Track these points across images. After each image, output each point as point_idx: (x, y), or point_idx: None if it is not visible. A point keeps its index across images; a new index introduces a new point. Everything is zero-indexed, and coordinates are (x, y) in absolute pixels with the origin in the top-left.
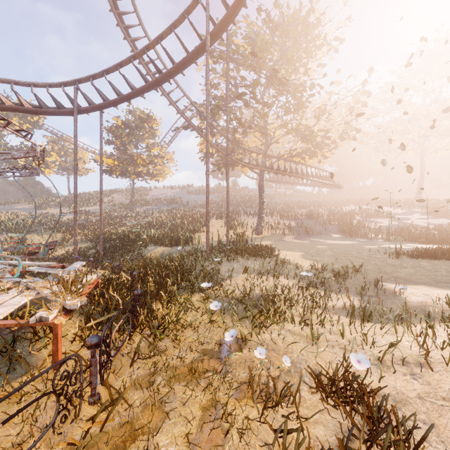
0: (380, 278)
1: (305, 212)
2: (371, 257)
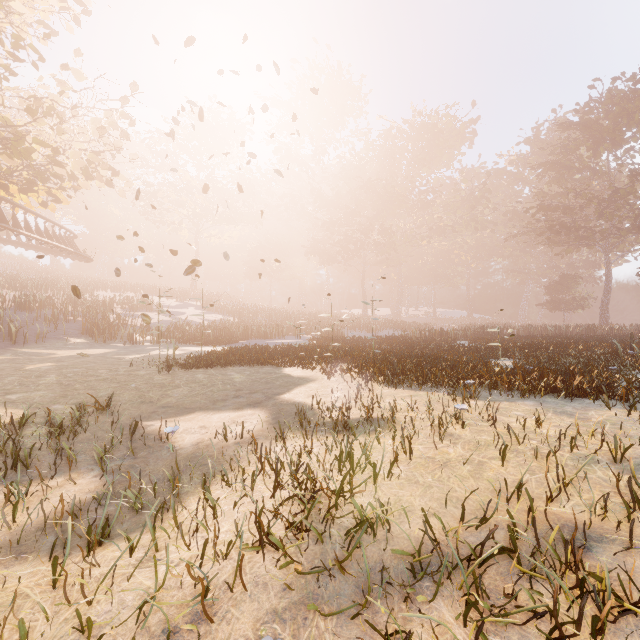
0: (141, 413)
1: (13, 297)
2: (131, 376)
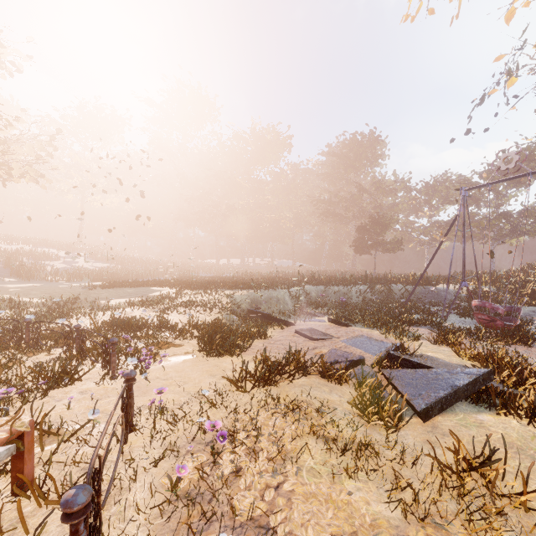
0: (93, 300)
1: None
2: (77, 291)
